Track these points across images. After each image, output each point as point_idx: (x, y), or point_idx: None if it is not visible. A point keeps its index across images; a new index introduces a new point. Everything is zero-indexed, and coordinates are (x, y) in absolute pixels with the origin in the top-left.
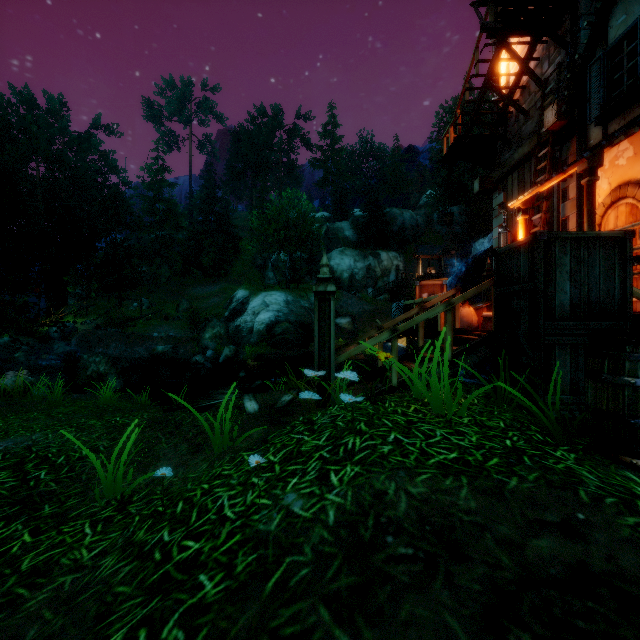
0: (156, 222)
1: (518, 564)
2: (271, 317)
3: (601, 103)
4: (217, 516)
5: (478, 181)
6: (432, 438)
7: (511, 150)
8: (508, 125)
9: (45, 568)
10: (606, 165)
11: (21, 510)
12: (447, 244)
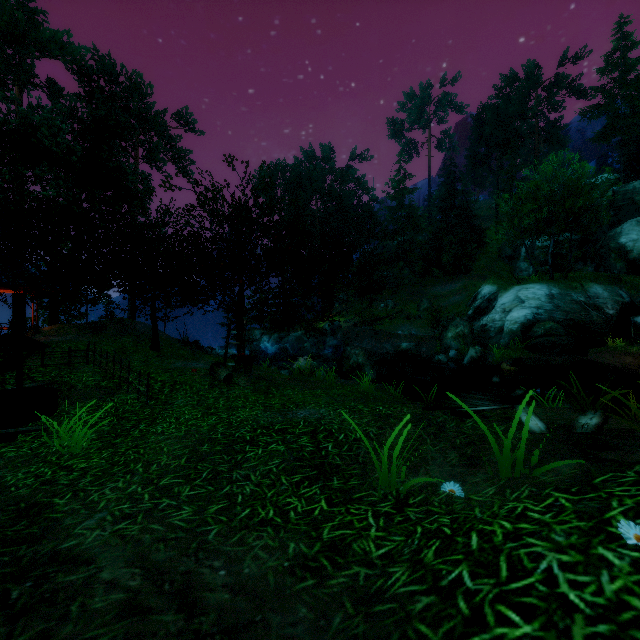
0: (398, 229)
1: None
2: (527, 315)
3: None
4: (548, 590)
5: None
6: None
7: None
8: None
9: (341, 547)
10: None
11: (318, 475)
12: None
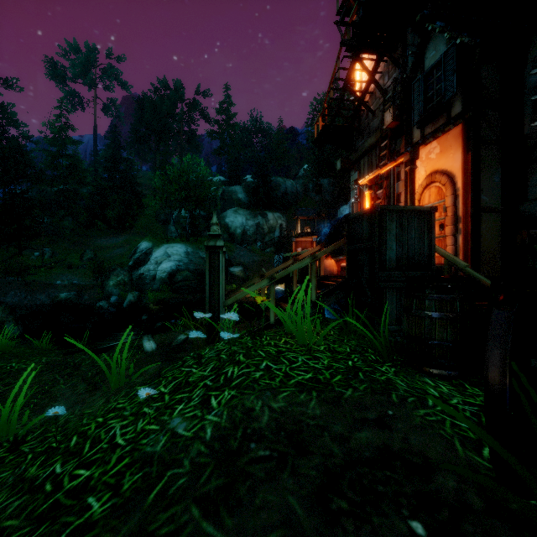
0: (59, 176)
1: (344, 452)
2: (172, 266)
3: (420, 112)
4: (109, 445)
5: (340, 161)
6: (295, 363)
7: (363, 139)
8: (361, 120)
9: None
10: (423, 157)
11: None
12: (319, 208)
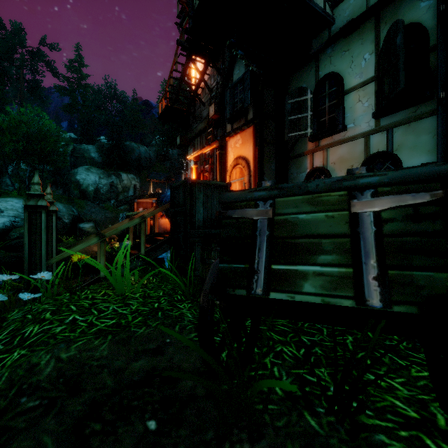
0: None
1: (116, 382)
2: (6, 222)
3: (230, 112)
4: None
5: (179, 138)
6: (104, 313)
7: (197, 123)
8: (196, 108)
9: None
10: (233, 145)
11: None
12: (169, 174)
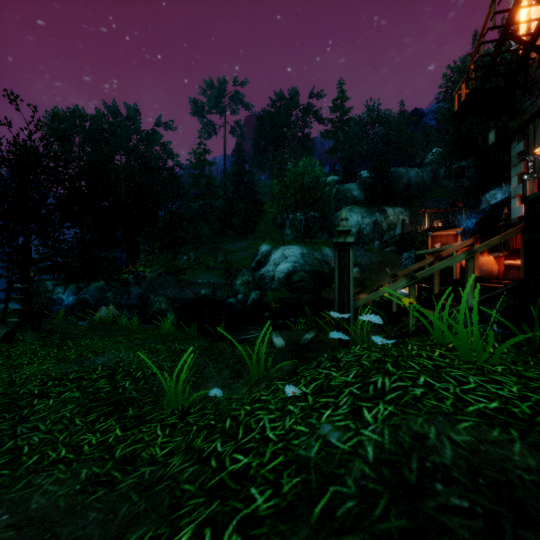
0: (200, 193)
1: None
2: (289, 267)
3: None
4: (260, 436)
5: (494, 132)
6: (466, 384)
7: (533, 97)
8: (529, 72)
9: (131, 458)
10: None
11: (114, 410)
12: (455, 197)
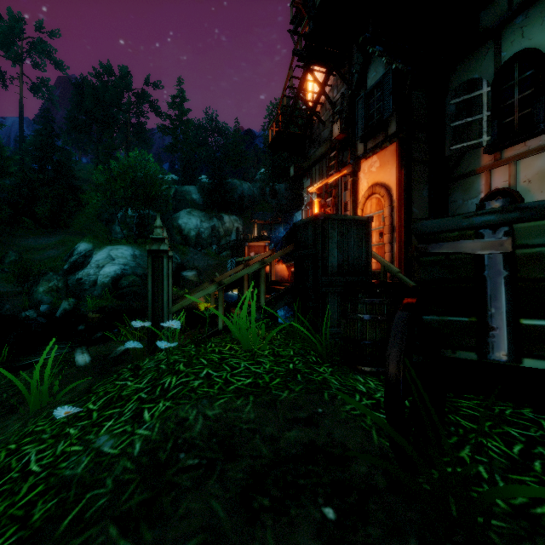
0: None
1: (273, 452)
2: (117, 270)
3: (363, 128)
4: (20, 473)
5: (293, 168)
6: (237, 369)
7: (315, 148)
8: (313, 129)
9: None
10: (366, 170)
11: None
12: (276, 213)
